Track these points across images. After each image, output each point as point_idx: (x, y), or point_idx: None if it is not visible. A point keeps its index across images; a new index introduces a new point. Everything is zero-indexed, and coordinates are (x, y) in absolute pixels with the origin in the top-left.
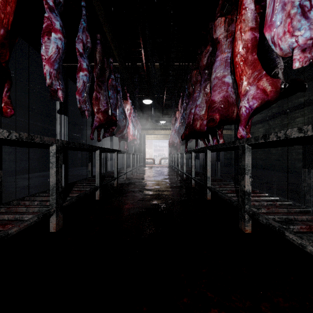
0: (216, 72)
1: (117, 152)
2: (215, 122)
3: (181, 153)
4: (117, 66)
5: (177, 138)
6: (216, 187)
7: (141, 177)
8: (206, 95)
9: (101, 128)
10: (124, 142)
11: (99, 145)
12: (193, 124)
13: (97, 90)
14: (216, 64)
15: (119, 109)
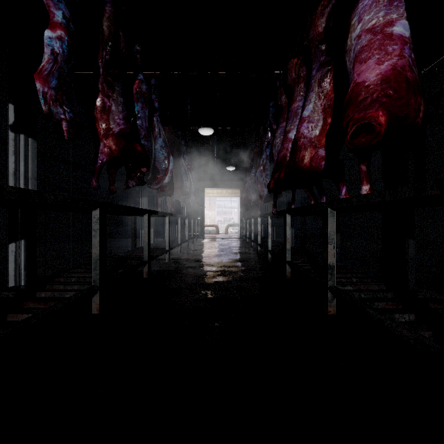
0: (366, 19)
1: (148, 214)
2: (376, 132)
3: (262, 216)
4: (157, 76)
5: (254, 192)
6: (347, 287)
7: (195, 257)
8: (325, 94)
9: (116, 168)
10: (168, 198)
11: (132, 204)
12: (296, 157)
13: (103, 91)
14: (365, 1)
15: (156, 140)
